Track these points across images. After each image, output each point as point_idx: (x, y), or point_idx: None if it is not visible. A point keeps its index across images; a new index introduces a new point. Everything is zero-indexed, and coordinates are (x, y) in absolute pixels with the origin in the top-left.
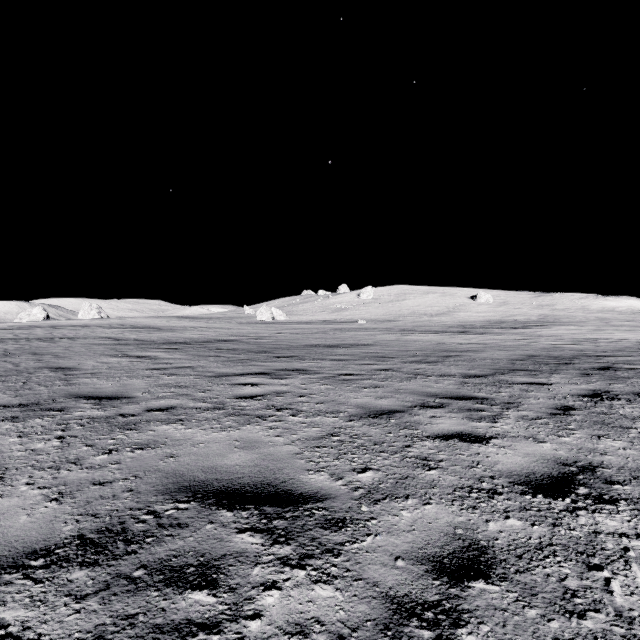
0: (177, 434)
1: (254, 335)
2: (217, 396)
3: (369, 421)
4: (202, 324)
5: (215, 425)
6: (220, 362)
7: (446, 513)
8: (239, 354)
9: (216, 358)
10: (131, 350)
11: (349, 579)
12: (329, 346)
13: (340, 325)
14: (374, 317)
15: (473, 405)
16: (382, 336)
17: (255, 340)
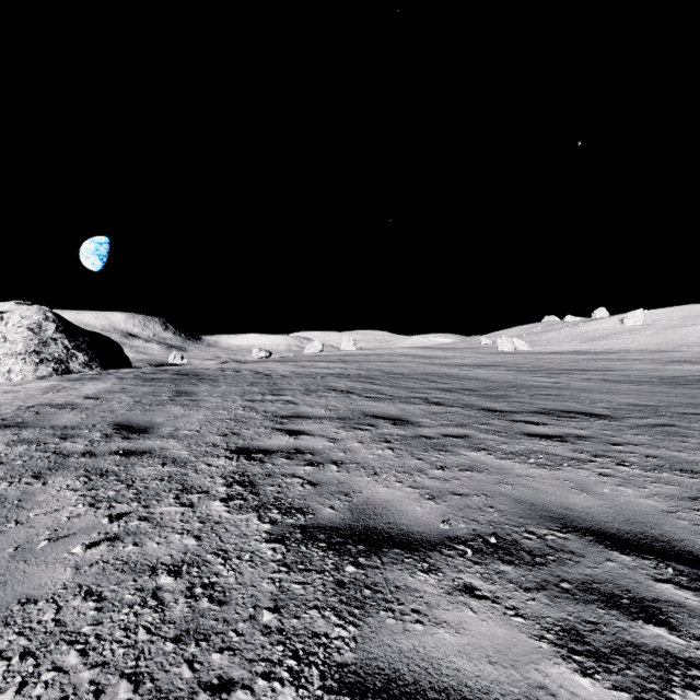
0: (535, 383)
1: (511, 363)
2: (534, 380)
3: (601, 386)
4: (454, 354)
5: (544, 383)
6: (515, 373)
7: (615, 391)
8: (519, 371)
9: (509, 372)
10: (450, 368)
11: (590, 391)
12: (582, 370)
13: (594, 356)
14: (642, 347)
15: (655, 386)
16: (639, 365)
17: (517, 366)
